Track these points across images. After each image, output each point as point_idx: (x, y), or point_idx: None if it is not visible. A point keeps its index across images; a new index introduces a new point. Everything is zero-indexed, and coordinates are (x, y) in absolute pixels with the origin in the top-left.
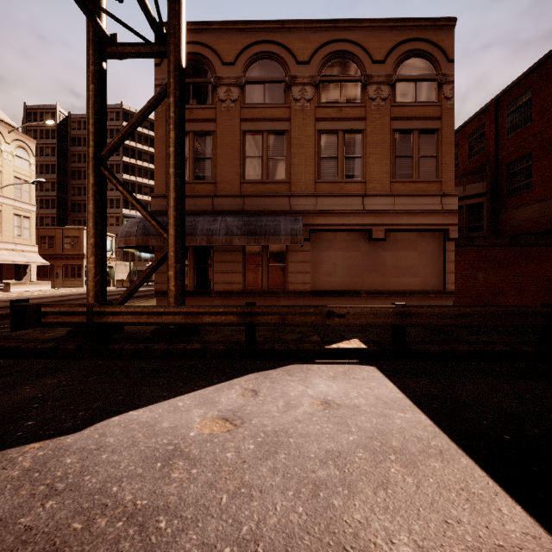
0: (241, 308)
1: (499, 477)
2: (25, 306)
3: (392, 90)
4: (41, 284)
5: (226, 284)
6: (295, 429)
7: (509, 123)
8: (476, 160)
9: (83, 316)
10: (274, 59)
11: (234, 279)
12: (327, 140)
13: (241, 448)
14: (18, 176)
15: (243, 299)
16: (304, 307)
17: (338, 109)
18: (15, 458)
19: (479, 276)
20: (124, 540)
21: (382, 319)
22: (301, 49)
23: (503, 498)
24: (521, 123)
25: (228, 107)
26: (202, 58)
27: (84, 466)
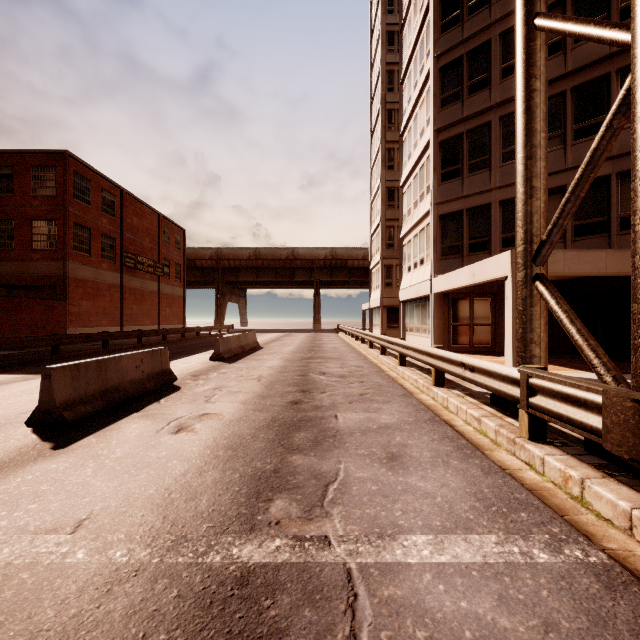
0: None
1: None
2: None
3: None
4: None
5: None
6: None
7: None
8: None
9: None
10: None
11: None
12: None
13: None
14: None
15: None
16: None
17: None
18: None
19: None
20: None
21: None
22: None
23: None
24: (4, 190)
25: None
26: None
27: None
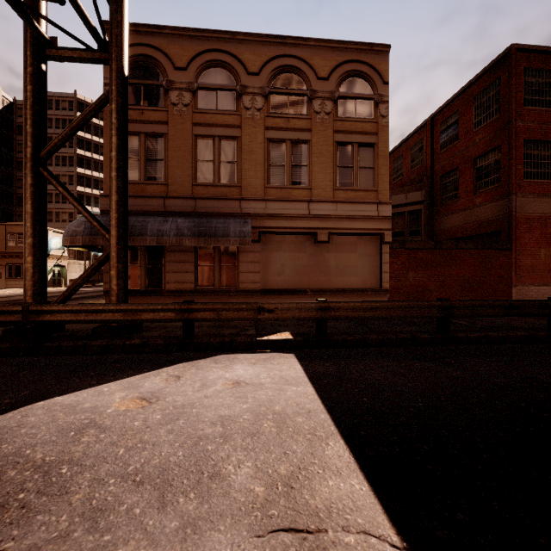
0: (178, 305)
1: (342, 424)
2: None
3: (334, 106)
4: None
5: (178, 283)
6: (201, 403)
7: (442, 140)
8: (417, 171)
9: (18, 315)
10: (226, 68)
11: (186, 278)
12: (276, 148)
13: (149, 418)
14: None
15: (195, 298)
16: (238, 303)
17: (286, 119)
18: None
19: (410, 275)
20: (29, 482)
21: (306, 313)
22: (251, 61)
23: (335, 436)
24: (450, 141)
25: (180, 111)
26: (153, 60)
27: (3, 438)
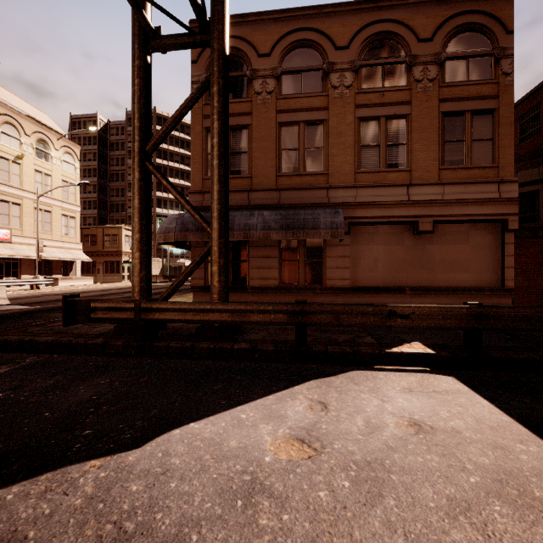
0: (291, 306)
1: None
2: (76, 301)
3: (440, 70)
4: (85, 279)
5: (262, 279)
6: (392, 461)
7: None
8: (529, 144)
9: (130, 313)
10: (311, 47)
11: (269, 274)
12: (368, 127)
13: (334, 484)
14: (65, 179)
15: (279, 295)
16: (362, 306)
17: (380, 93)
18: (76, 479)
19: None
20: None
21: (453, 321)
22: (340, 34)
23: None
24: None
25: (263, 99)
26: (237, 51)
27: (153, 497)
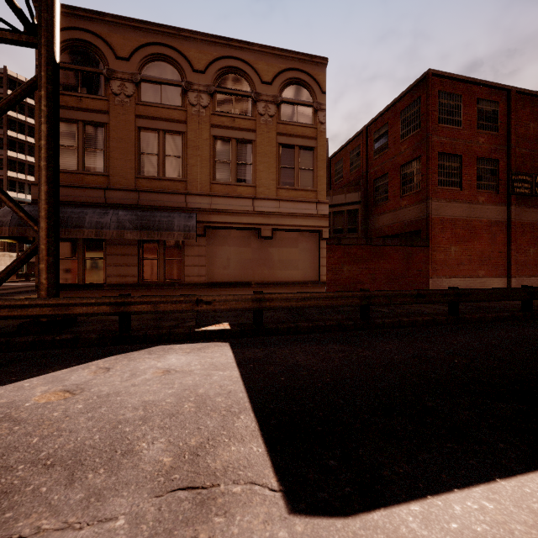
0: (114, 298)
1: (256, 401)
2: None
3: (277, 110)
4: None
5: (120, 277)
6: (127, 391)
7: (375, 147)
8: (355, 174)
9: None
10: (171, 63)
11: (128, 271)
12: (221, 145)
13: (70, 408)
14: None
15: (139, 292)
16: (176, 296)
17: (231, 119)
18: None
19: (345, 269)
20: None
21: (243, 304)
22: (197, 58)
23: (247, 411)
24: (382, 149)
25: (122, 101)
26: (93, 47)
27: None
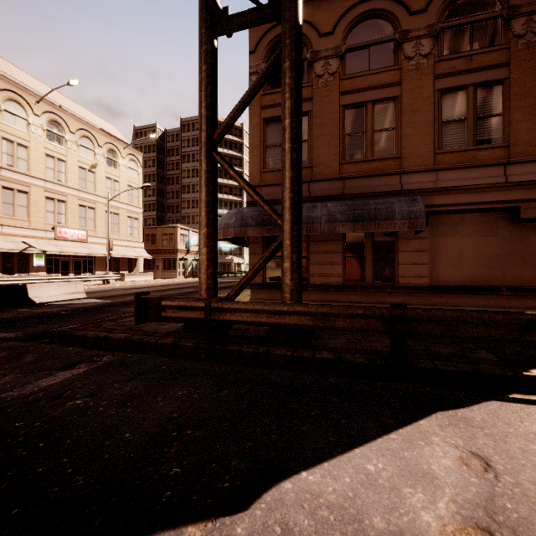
0: (387, 310)
1: None
2: (147, 299)
3: None
4: (147, 275)
5: (323, 276)
6: None
7: None
8: None
9: (200, 312)
10: (380, 17)
11: (332, 271)
12: (451, 99)
13: None
14: (130, 184)
15: (343, 294)
16: (486, 313)
17: (467, 58)
18: None
19: None
20: None
21: None
22: None
23: None
24: None
25: (325, 82)
26: None
27: None
